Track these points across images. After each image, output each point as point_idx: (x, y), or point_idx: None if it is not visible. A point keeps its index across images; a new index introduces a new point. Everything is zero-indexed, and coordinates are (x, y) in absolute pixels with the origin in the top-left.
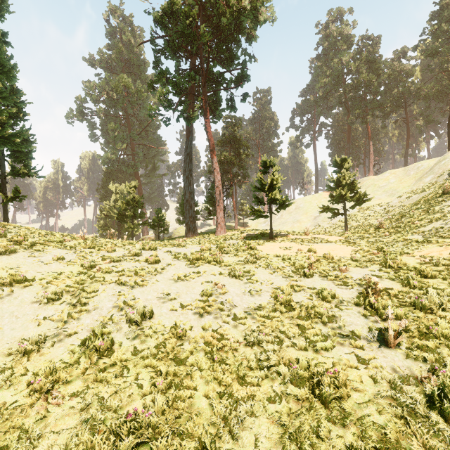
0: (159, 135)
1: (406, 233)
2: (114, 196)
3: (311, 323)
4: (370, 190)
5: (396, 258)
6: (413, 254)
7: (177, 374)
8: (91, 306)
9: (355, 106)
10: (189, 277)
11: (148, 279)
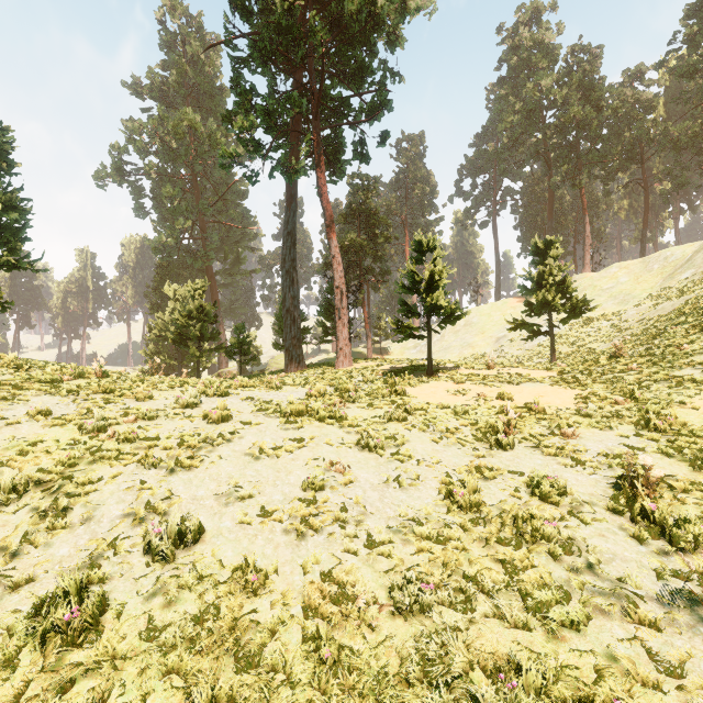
0: (245, 207)
1: (668, 365)
2: (171, 305)
3: (528, 553)
4: (588, 294)
5: (661, 411)
6: (695, 405)
7: (235, 698)
8: (79, 515)
9: (561, 160)
10: (282, 449)
11: (204, 454)
